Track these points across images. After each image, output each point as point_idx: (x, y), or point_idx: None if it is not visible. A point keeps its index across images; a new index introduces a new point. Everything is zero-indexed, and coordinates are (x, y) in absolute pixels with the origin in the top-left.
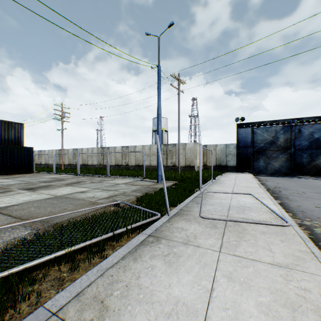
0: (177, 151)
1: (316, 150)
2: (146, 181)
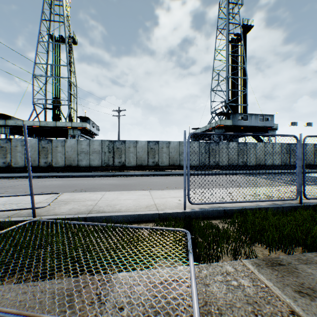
0: None
1: None
2: None
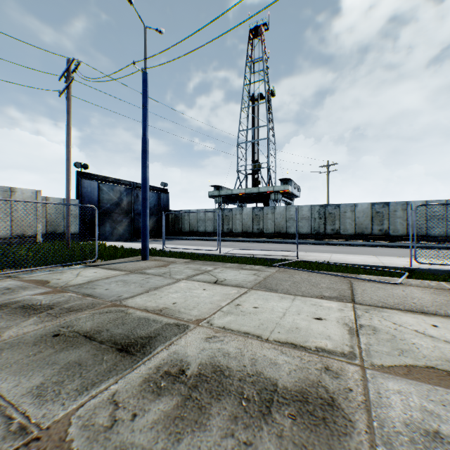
0: None
1: None
2: (124, 263)
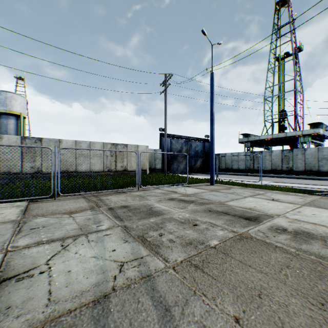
0: (129, 153)
1: (196, 158)
2: (201, 186)
